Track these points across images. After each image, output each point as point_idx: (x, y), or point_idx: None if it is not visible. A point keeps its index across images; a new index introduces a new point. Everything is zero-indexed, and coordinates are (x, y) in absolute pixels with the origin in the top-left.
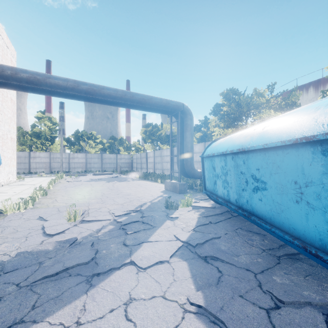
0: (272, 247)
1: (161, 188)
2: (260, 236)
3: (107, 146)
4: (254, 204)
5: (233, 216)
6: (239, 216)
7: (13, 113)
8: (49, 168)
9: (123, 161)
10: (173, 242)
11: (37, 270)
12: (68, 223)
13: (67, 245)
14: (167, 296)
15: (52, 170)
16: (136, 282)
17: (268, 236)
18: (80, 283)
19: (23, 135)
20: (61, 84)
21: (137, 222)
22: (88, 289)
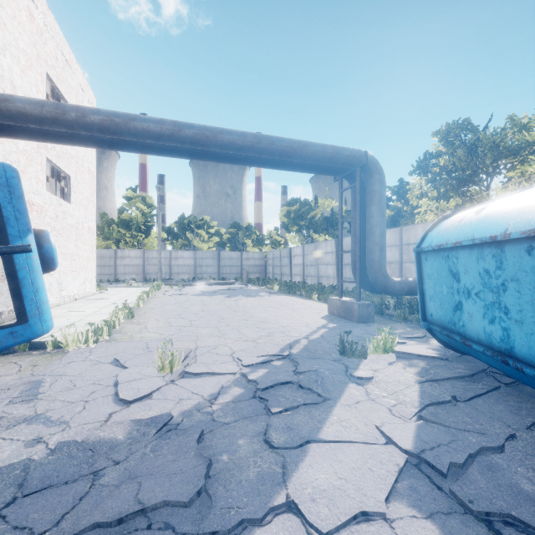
0: None
1: (321, 310)
2: None
3: (226, 239)
4: None
5: (503, 384)
6: (517, 384)
7: (92, 191)
8: (142, 273)
9: (252, 263)
10: (382, 450)
11: (84, 497)
12: (160, 375)
13: (152, 430)
14: None
15: (146, 277)
16: None
17: None
18: None
19: (108, 224)
20: (152, 129)
21: (288, 383)
22: None
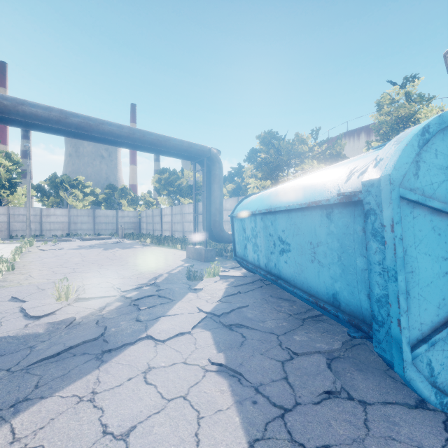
0: (300, 312)
1: (182, 256)
2: (290, 302)
3: (102, 199)
4: (281, 267)
5: (265, 284)
6: (272, 284)
7: None
8: (7, 230)
9: (127, 220)
10: (196, 314)
11: (29, 355)
12: (58, 302)
13: (63, 326)
14: (188, 362)
15: (11, 234)
16: (155, 353)
17: (298, 301)
18: (89, 361)
19: None
20: (40, 114)
21: (152, 296)
22: (100, 365)
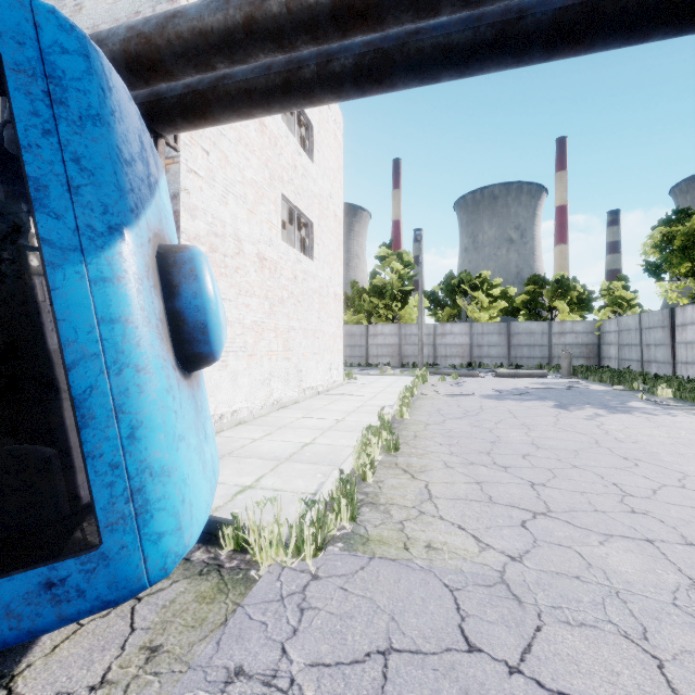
0: None
1: None
2: None
3: (520, 303)
4: None
5: None
6: None
7: (338, 243)
8: (398, 356)
9: (570, 340)
10: None
11: None
12: None
13: None
14: None
15: (402, 361)
16: None
17: None
18: None
19: (359, 295)
20: None
21: None
22: None
